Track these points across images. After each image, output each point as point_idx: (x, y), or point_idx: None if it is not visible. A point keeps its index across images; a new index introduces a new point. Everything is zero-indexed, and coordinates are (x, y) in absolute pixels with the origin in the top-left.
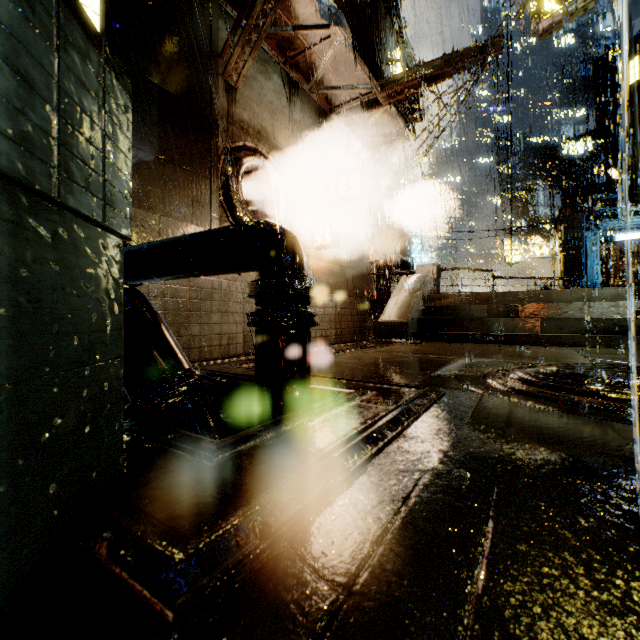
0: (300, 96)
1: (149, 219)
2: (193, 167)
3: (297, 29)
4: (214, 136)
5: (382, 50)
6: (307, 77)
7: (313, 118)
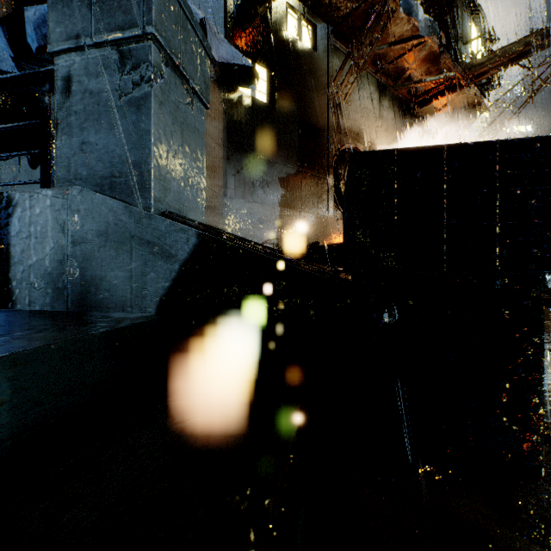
0: (386, 95)
1: (294, 215)
2: (317, 172)
3: (392, 45)
4: (330, 146)
5: (458, 33)
6: (393, 79)
7: (396, 111)
